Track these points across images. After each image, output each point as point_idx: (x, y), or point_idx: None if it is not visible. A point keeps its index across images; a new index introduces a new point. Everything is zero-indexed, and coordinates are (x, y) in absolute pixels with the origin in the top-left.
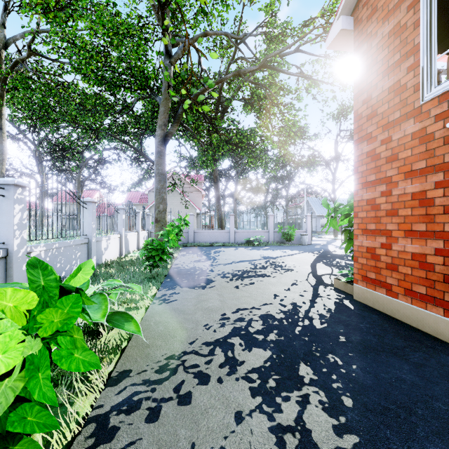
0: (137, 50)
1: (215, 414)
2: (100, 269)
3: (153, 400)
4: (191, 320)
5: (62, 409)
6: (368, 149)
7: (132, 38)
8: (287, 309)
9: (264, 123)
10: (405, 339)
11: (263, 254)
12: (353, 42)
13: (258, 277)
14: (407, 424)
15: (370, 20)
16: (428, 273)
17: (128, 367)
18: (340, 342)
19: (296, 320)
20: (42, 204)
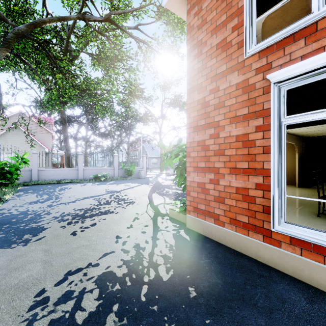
0: None
1: None
2: None
3: None
4: None
5: None
6: (199, 98)
7: None
8: (130, 257)
9: (110, 80)
10: (240, 270)
11: (108, 188)
12: (184, 8)
13: (101, 215)
14: None
15: None
16: (250, 204)
17: None
18: (192, 300)
19: (141, 273)
20: None
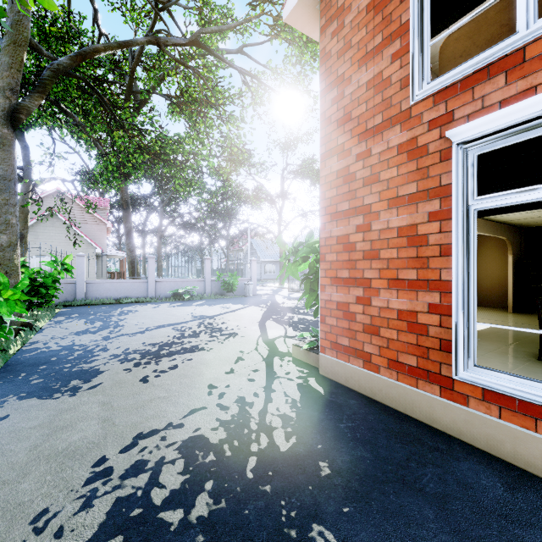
0: None
1: None
2: None
3: None
4: None
5: None
6: (340, 167)
7: None
8: (230, 416)
9: (198, 136)
10: (401, 440)
11: (196, 312)
12: (317, 23)
13: (185, 353)
14: None
15: None
16: (419, 337)
17: None
18: (324, 480)
19: (246, 439)
20: None
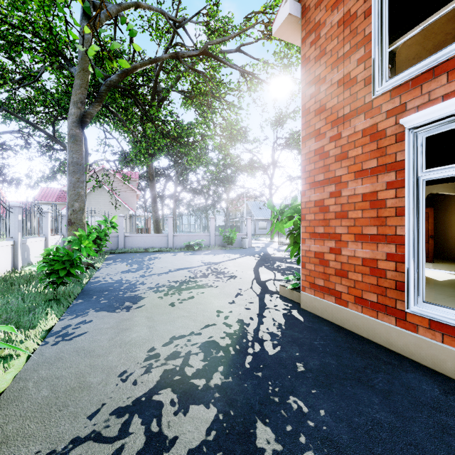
0: None
1: None
2: None
3: None
4: (100, 367)
5: None
6: (316, 147)
7: None
8: (233, 331)
9: (205, 121)
10: (362, 355)
11: (204, 259)
12: (299, 33)
13: (199, 288)
14: None
15: (319, 8)
16: (379, 279)
17: None
18: (299, 373)
19: (245, 345)
20: None
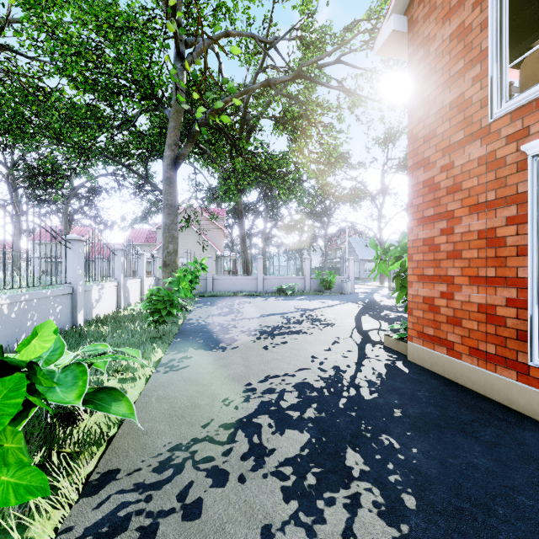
0: (140, 48)
1: (234, 531)
2: (89, 327)
3: (147, 515)
4: (205, 393)
5: (11, 536)
6: (425, 178)
7: (135, 35)
8: (328, 375)
9: (298, 148)
10: (472, 410)
11: (298, 305)
12: (406, 48)
13: (292, 334)
14: (487, 529)
15: (428, 20)
16: (498, 328)
17: (114, 466)
18: (395, 417)
19: (340, 389)
20: (4, 242)
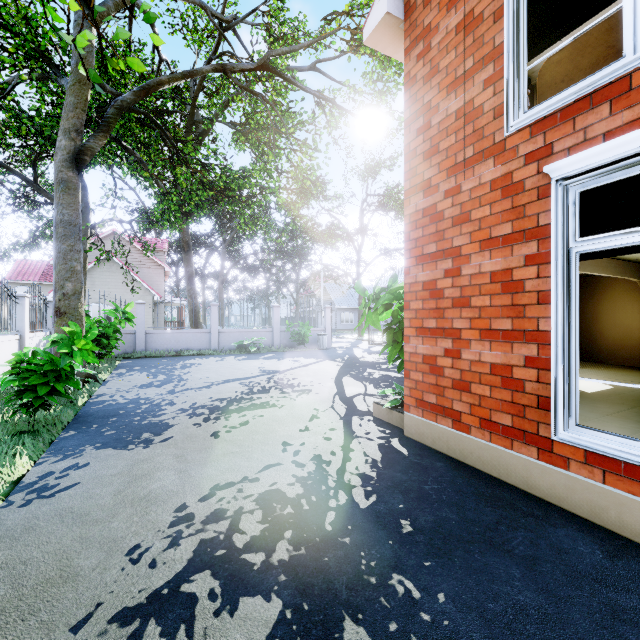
0: None
1: None
2: None
3: None
4: (97, 540)
5: None
6: (426, 205)
7: None
8: (307, 473)
9: (265, 167)
10: (492, 504)
11: (264, 366)
12: (400, 43)
13: (255, 409)
14: None
15: (429, 6)
16: (515, 394)
17: None
18: (405, 536)
19: (324, 495)
20: None
